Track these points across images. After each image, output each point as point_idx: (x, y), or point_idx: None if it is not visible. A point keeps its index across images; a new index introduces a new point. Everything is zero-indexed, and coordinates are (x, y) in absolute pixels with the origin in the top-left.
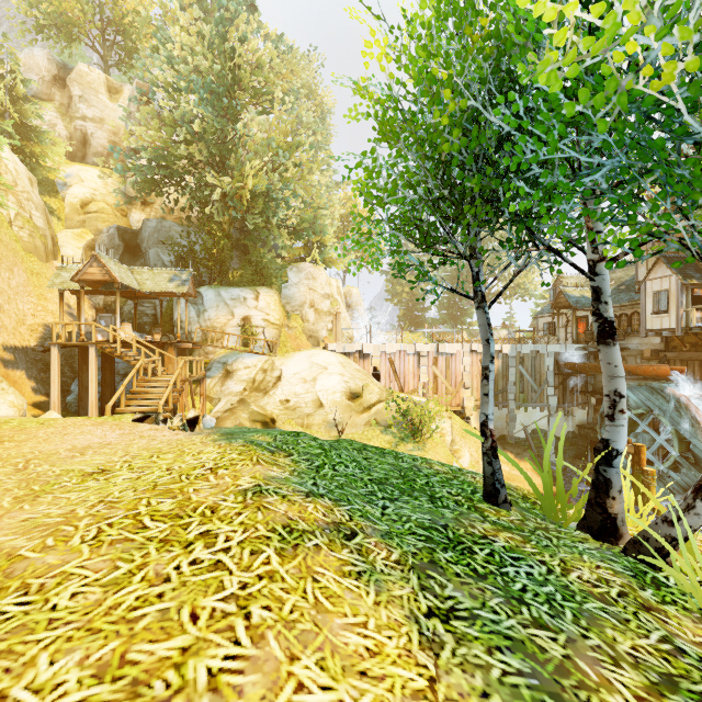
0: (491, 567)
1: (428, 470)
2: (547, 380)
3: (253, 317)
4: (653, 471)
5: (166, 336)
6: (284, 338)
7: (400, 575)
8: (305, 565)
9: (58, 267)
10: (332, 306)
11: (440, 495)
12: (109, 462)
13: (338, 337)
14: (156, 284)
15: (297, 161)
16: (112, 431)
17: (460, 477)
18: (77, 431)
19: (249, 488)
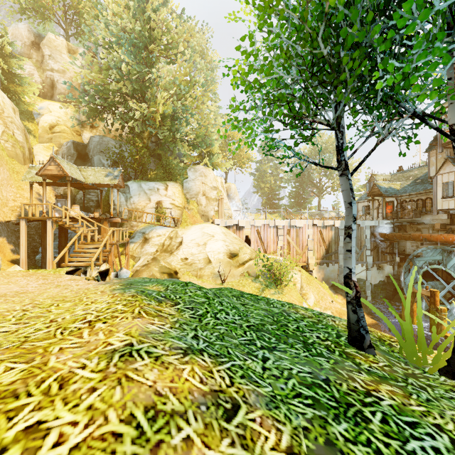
0: (394, 444)
1: (295, 314)
2: (366, 245)
3: (164, 202)
4: (445, 309)
5: (104, 214)
6: (185, 216)
7: None
8: None
9: (29, 166)
10: (218, 195)
11: (311, 340)
12: (8, 311)
13: (221, 215)
14: (96, 178)
15: (193, 94)
16: (36, 281)
17: (323, 321)
18: (4, 281)
19: (118, 349)
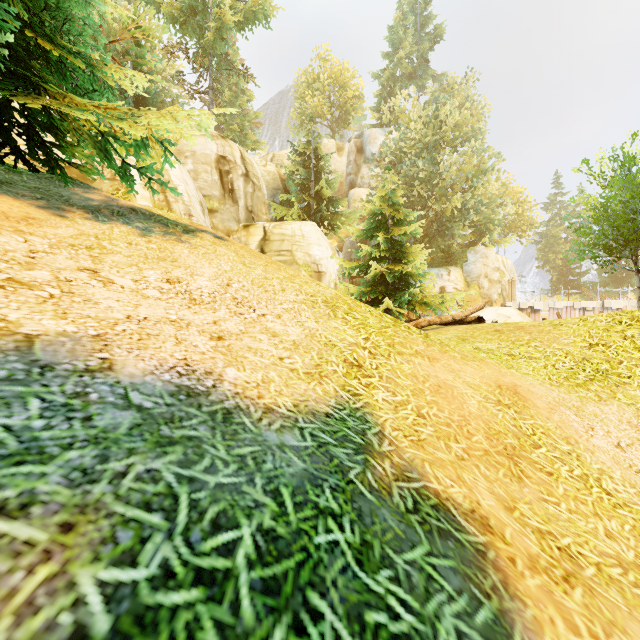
0: None
1: None
2: None
3: (447, 287)
4: None
5: None
6: (466, 300)
7: None
8: None
9: None
10: (500, 276)
11: None
12: None
13: (513, 298)
14: None
15: (485, 182)
16: None
17: None
18: None
19: None
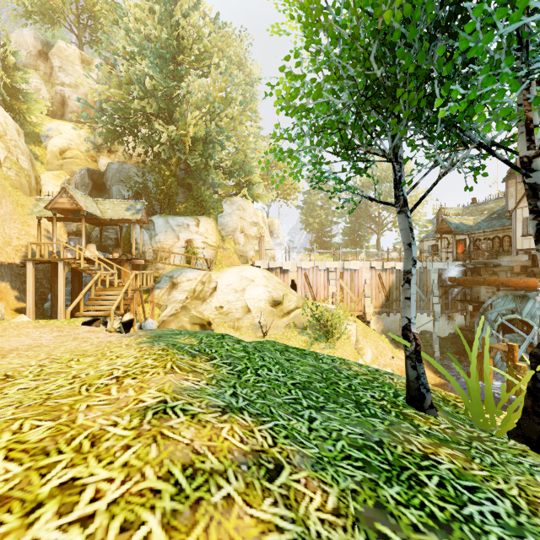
0: (450, 508)
1: (347, 371)
2: (433, 291)
3: (195, 240)
4: (525, 366)
5: (124, 255)
6: (220, 257)
7: (343, 538)
8: None
9: (37, 198)
10: (258, 232)
11: (365, 400)
12: (23, 366)
13: (263, 256)
14: (115, 213)
15: (230, 113)
16: (50, 333)
17: (379, 379)
18: (14, 333)
19: (151, 406)
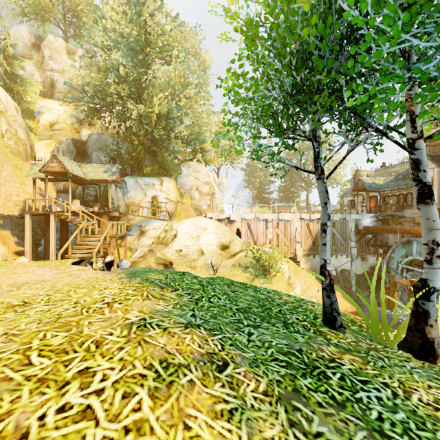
0: (346, 393)
1: (279, 300)
2: (350, 237)
3: (159, 196)
4: None
5: (102, 208)
6: (179, 210)
7: (269, 409)
8: (177, 407)
9: (32, 163)
10: (210, 190)
11: (291, 321)
12: (35, 295)
13: (214, 209)
14: (95, 174)
15: (187, 94)
16: (49, 271)
17: (303, 306)
18: (23, 271)
19: (135, 322)
